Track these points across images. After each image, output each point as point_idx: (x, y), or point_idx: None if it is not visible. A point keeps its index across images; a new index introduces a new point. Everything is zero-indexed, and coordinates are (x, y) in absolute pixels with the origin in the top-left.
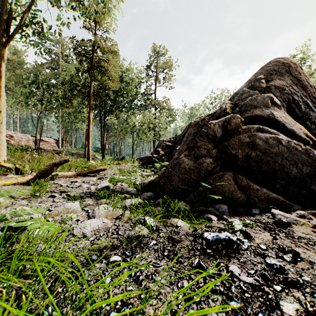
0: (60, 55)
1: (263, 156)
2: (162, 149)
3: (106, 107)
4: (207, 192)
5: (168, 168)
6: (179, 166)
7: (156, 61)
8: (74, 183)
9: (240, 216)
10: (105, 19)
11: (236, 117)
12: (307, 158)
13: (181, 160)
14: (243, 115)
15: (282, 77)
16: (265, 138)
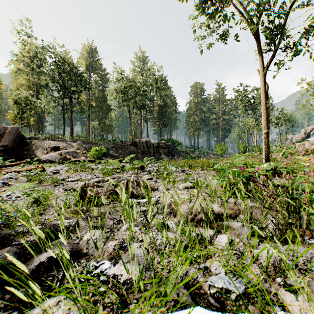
0: None
1: None
2: None
3: None
4: None
5: None
6: None
7: None
8: None
9: None
10: None
11: None
12: None
13: None
14: None
15: None
16: None
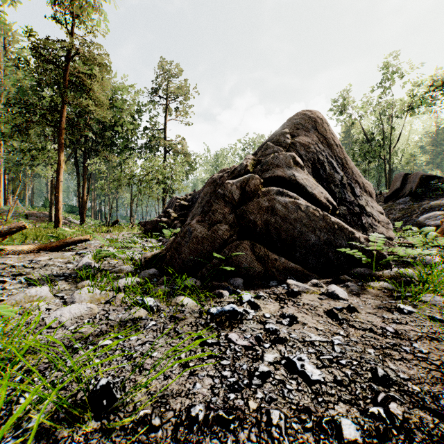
0: (3, 50)
1: (282, 222)
2: (174, 210)
3: (87, 145)
4: (222, 264)
5: (178, 236)
6: (190, 235)
7: (167, 84)
8: (36, 261)
9: (255, 289)
10: (87, 12)
11: (255, 177)
12: (325, 225)
13: (193, 227)
14: (264, 175)
15: (309, 133)
16: (284, 202)
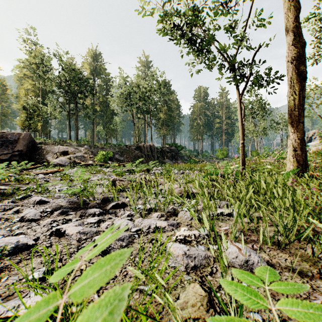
0: None
1: None
2: None
3: None
4: None
5: None
6: None
7: None
8: None
9: None
10: None
11: None
12: None
13: None
14: None
15: None
16: None
